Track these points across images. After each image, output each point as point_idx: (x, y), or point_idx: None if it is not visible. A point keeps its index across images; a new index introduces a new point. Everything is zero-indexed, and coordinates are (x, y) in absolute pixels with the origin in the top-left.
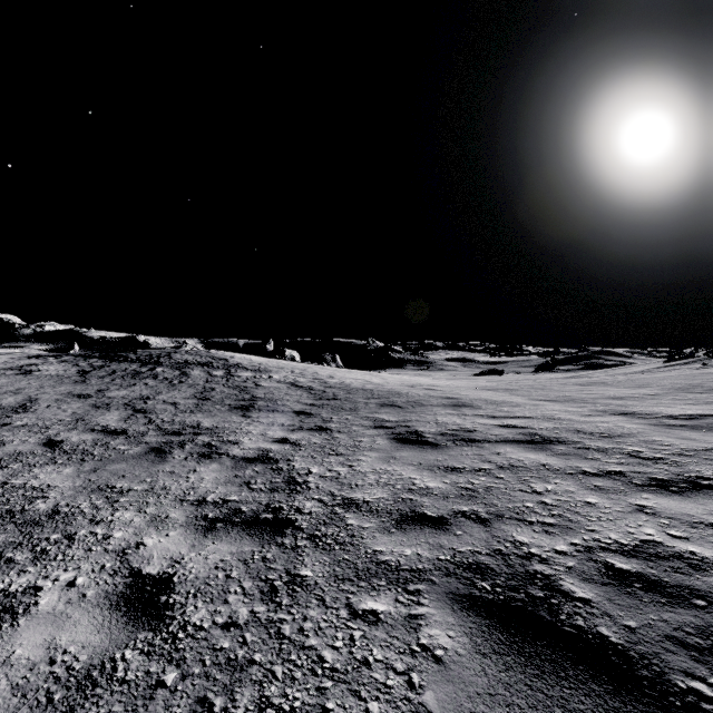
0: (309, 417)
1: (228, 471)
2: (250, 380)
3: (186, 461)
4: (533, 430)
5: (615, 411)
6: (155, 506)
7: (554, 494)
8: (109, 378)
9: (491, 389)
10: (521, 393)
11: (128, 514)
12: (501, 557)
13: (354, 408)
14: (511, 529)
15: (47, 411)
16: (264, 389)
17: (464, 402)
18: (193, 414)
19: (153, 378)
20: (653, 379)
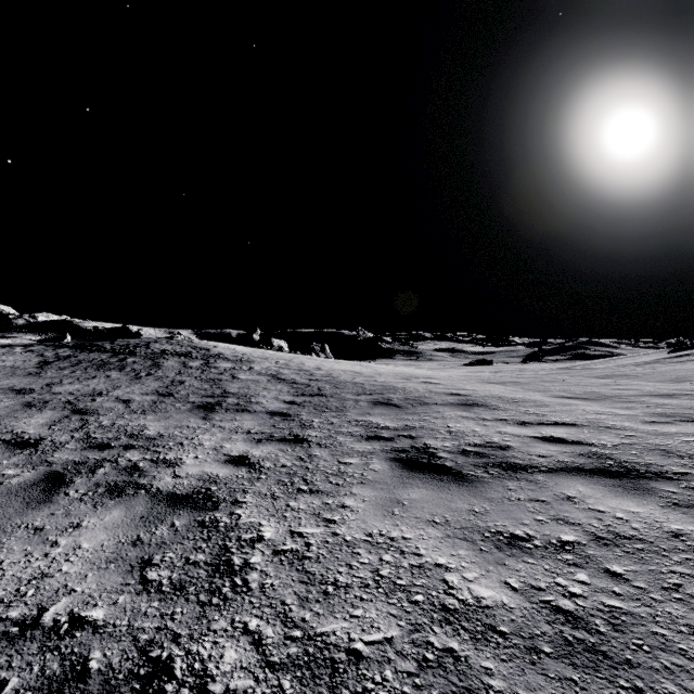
0: (284, 419)
1: (130, 529)
2: (227, 372)
3: (79, 503)
4: (594, 448)
5: (684, 416)
6: None
7: None
8: (70, 369)
9: (497, 382)
10: (537, 388)
11: None
12: None
13: (342, 407)
14: None
15: None
16: (240, 382)
17: (474, 400)
18: (142, 416)
19: (119, 369)
20: (686, 371)
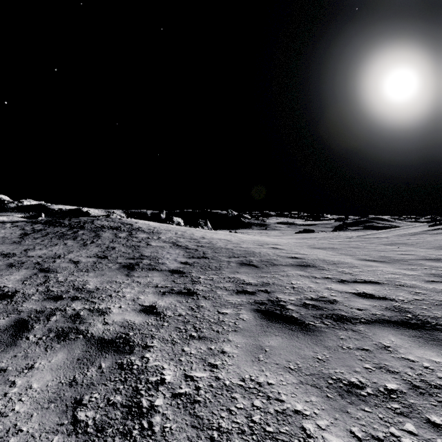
0: (181, 276)
1: (68, 370)
2: (143, 240)
3: (35, 346)
4: (396, 303)
5: None
6: None
7: None
8: (41, 239)
9: (320, 248)
10: (347, 253)
11: None
12: None
13: (219, 267)
14: None
15: None
16: (152, 248)
17: (307, 262)
18: (86, 273)
19: (73, 239)
20: None
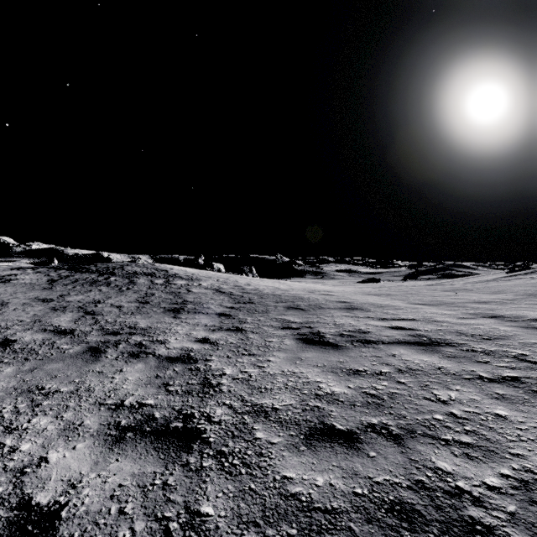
0: (228, 318)
1: (151, 371)
2: (183, 287)
3: (116, 361)
4: (419, 332)
5: (485, 314)
6: (73, 410)
7: (459, 403)
8: (72, 285)
9: (375, 294)
10: (401, 298)
11: (45, 420)
12: (426, 493)
13: (266, 310)
14: (428, 451)
15: (12, 313)
16: (194, 294)
17: (355, 306)
18: (133, 316)
19: (106, 285)
20: (506, 286)
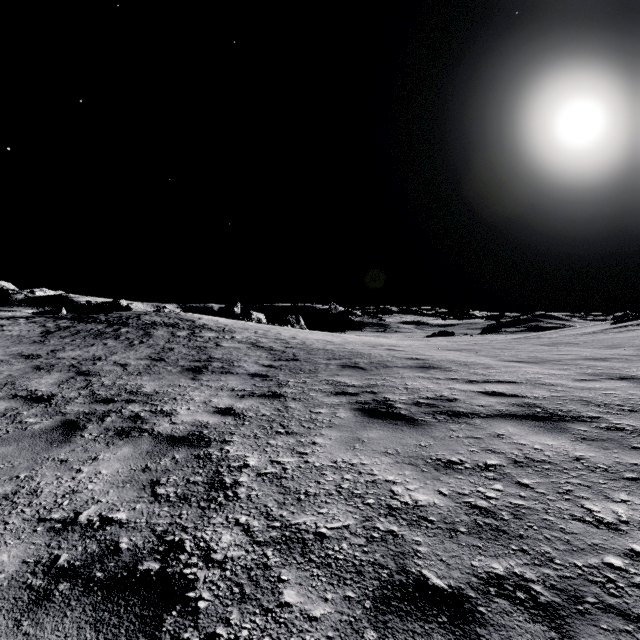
0: (264, 380)
1: (139, 460)
2: (211, 340)
3: (94, 442)
4: (527, 400)
5: (610, 375)
6: None
7: None
8: (70, 338)
9: (454, 349)
10: (488, 354)
11: None
12: None
13: (314, 370)
14: None
15: None
16: (224, 349)
17: (431, 364)
18: (139, 377)
19: (114, 338)
20: (622, 339)
